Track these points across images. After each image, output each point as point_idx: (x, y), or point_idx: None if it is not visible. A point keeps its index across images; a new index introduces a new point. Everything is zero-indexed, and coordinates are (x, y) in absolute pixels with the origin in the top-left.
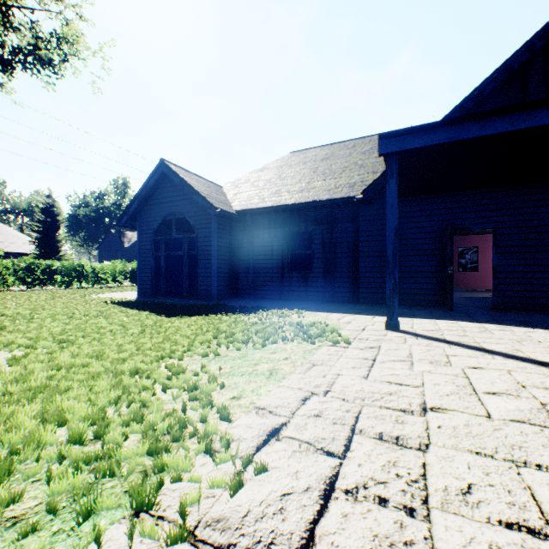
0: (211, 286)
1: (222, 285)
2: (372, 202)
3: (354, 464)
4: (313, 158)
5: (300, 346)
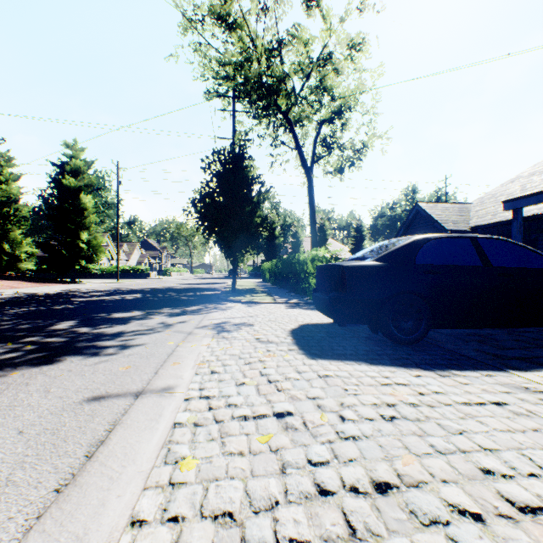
0: None
1: None
2: None
3: None
4: None
5: None
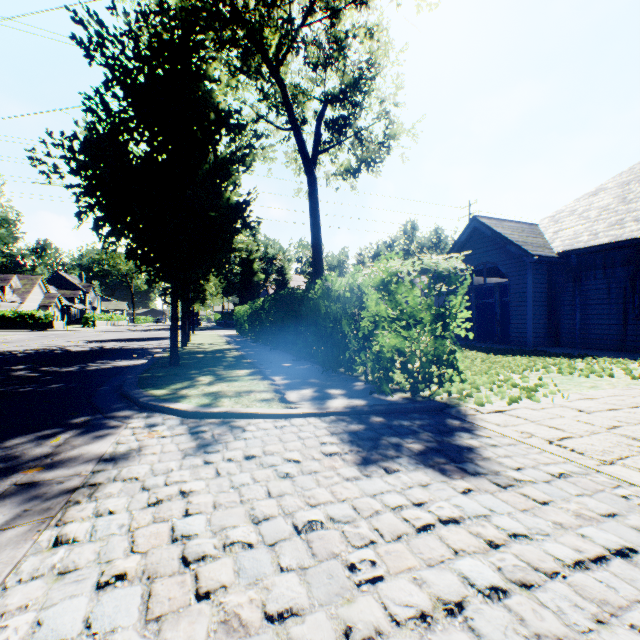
0: (525, 333)
1: (538, 332)
2: None
3: (633, 409)
4: None
5: (626, 381)
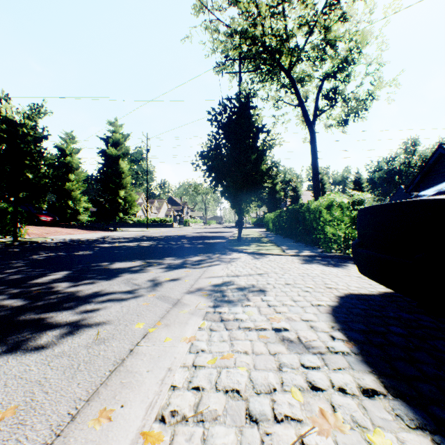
0: None
1: None
2: None
3: None
4: None
5: None
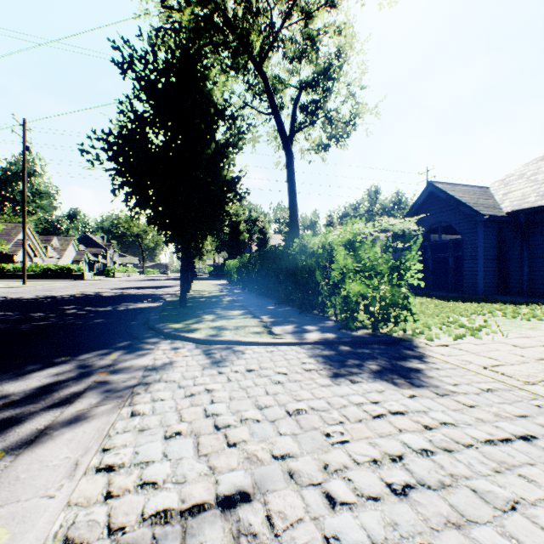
0: (476, 283)
1: (489, 282)
2: None
3: None
4: None
5: None
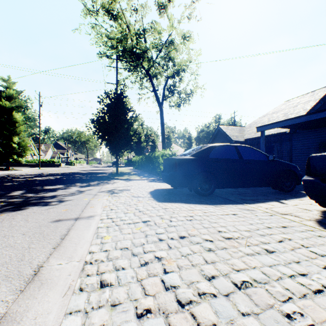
0: None
1: None
2: (297, 132)
3: None
4: (291, 105)
5: None
